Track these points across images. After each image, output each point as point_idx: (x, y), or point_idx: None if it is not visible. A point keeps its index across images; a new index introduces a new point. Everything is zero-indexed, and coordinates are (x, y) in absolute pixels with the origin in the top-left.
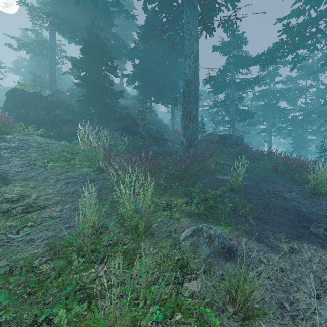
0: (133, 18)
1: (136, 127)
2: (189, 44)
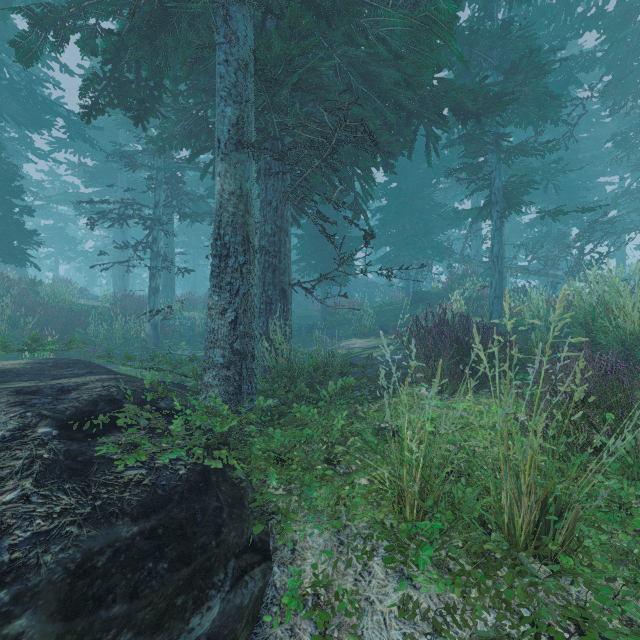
0: None
1: None
2: None
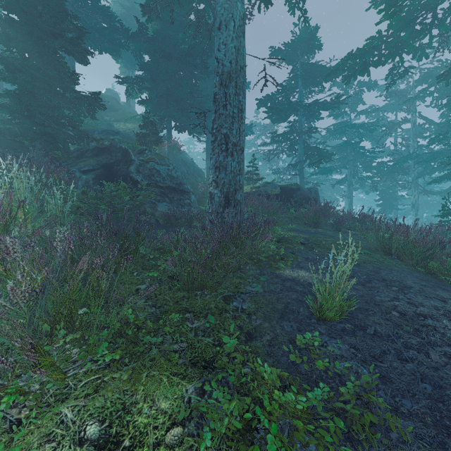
0: None
1: (126, 166)
2: (225, 1)
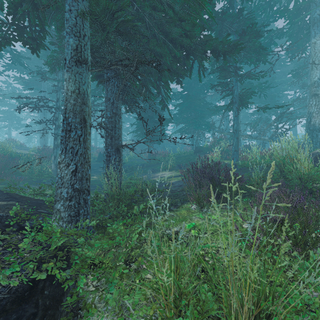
0: None
1: None
2: None
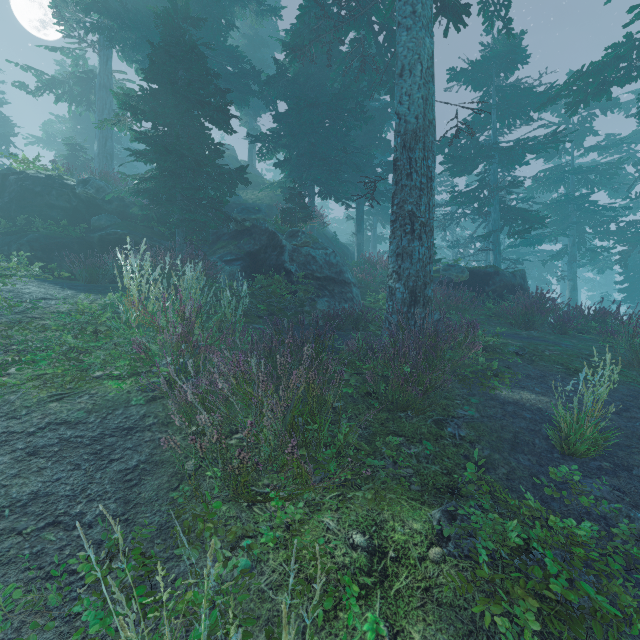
0: (274, 14)
1: (276, 254)
2: (409, 38)
